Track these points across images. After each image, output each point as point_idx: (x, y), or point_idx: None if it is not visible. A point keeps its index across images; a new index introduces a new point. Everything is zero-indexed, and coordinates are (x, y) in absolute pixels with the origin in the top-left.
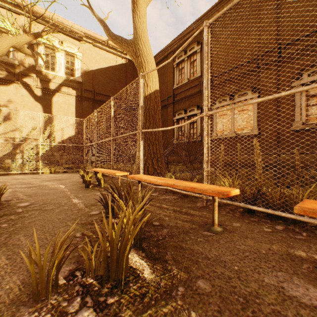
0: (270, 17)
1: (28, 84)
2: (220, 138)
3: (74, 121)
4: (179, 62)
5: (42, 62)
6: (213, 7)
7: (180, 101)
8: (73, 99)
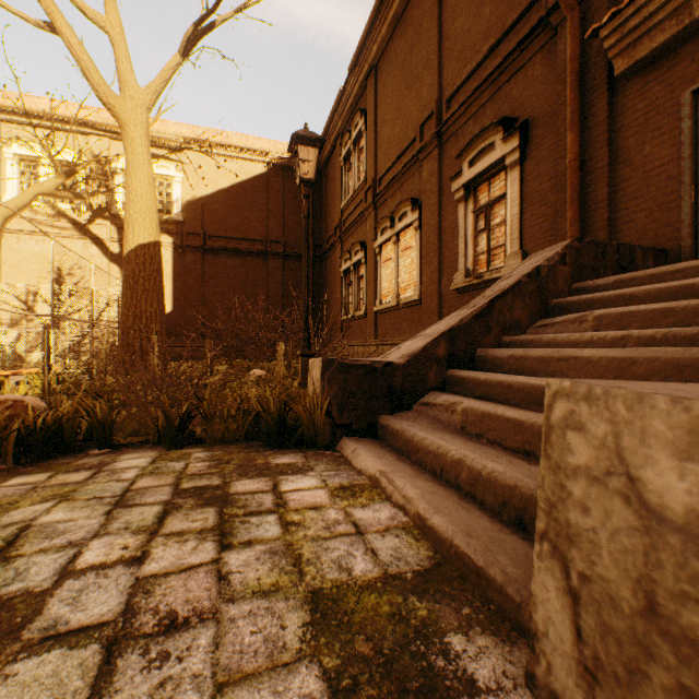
0: (431, 42)
1: (100, 239)
2: (383, 310)
3: (171, 289)
4: (346, 154)
5: (121, 200)
6: (362, 39)
7: (348, 234)
8: (169, 252)
